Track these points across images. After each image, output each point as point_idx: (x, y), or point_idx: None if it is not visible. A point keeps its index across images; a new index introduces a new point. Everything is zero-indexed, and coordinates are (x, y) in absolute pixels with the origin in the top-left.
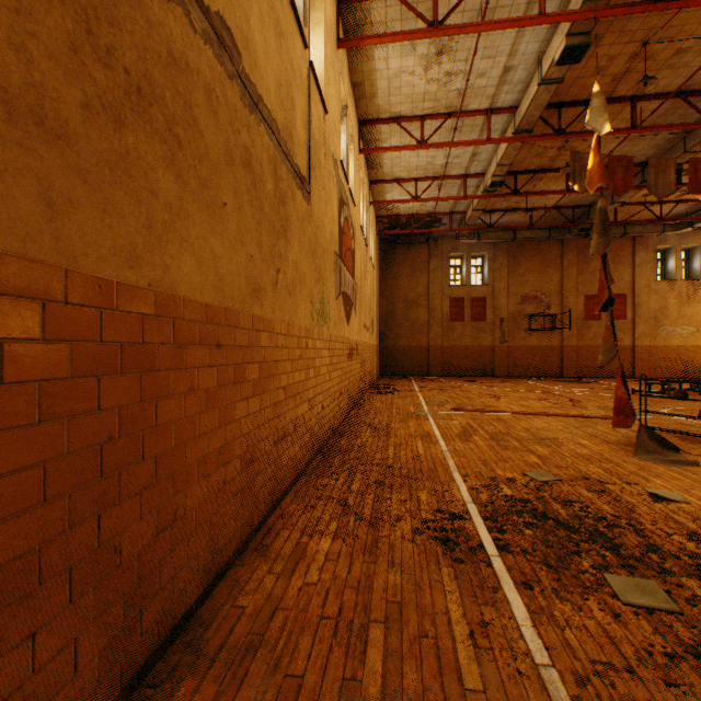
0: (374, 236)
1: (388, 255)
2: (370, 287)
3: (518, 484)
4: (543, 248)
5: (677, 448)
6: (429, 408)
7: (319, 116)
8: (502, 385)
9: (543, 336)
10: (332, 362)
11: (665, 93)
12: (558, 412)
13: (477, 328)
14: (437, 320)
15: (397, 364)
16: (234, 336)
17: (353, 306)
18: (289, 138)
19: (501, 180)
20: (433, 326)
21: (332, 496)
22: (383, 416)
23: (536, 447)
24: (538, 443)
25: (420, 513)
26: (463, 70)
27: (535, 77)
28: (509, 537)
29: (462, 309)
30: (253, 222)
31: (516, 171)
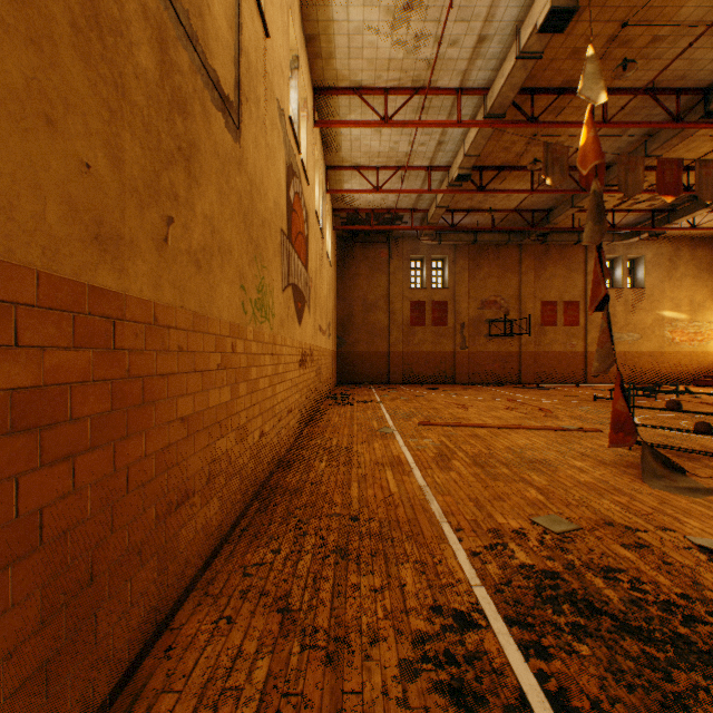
0: (331, 230)
1: (346, 254)
2: (327, 286)
3: (531, 541)
4: (503, 252)
5: (683, 470)
6: (395, 422)
7: (256, 32)
8: (465, 392)
9: (503, 342)
10: (277, 371)
11: (635, 88)
12: (533, 424)
13: (438, 333)
14: (398, 324)
15: (355, 371)
16: (16, 324)
17: (306, 303)
18: (197, 15)
19: (467, 173)
20: (393, 331)
21: (266, 590)
22: (343, 436)
23: (529, 474)
24: (529, 467)
25: (407, 618)
26: (434, 34)
27: (511, 50)
28: (560, 667)
29: (423, 313)
30: (93, 100)
31: (482, 166)
